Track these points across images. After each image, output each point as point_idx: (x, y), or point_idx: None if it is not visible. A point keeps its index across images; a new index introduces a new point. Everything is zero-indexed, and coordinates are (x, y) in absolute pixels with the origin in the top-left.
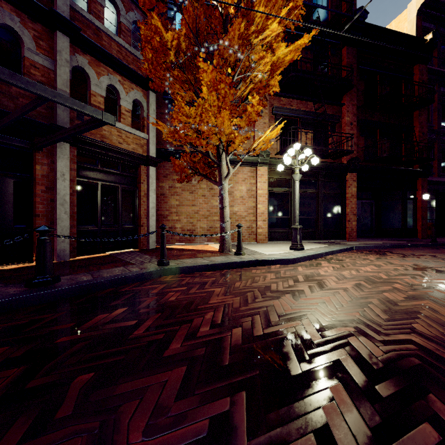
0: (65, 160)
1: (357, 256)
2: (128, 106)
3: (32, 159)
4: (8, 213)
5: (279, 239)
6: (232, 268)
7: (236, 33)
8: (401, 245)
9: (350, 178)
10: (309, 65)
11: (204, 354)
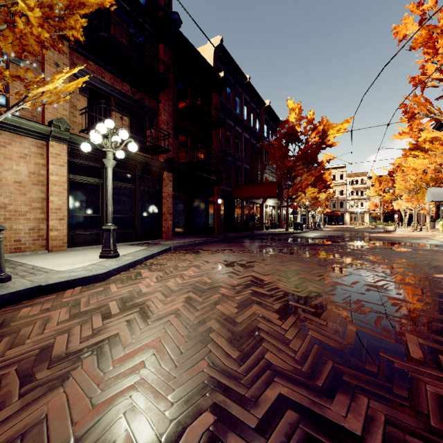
0: None
1: (177, 257)
2: None
3: None
4: None
5: (85, 244)
6: None
7: None
8: (207, 241)
9: (167, 177)
10: (125, 40)
11: None
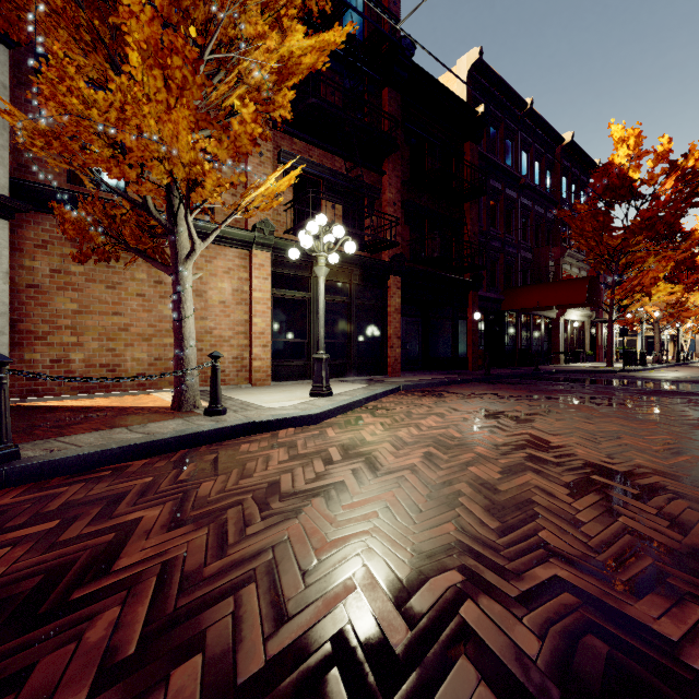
0: None
1: (409, 400)
2: None
3: None
4: None
5: (290, 378)
6: (198, 445)
7: None
8: (456, 380)
9: (394, 284)
10: (337, 98)
11: None
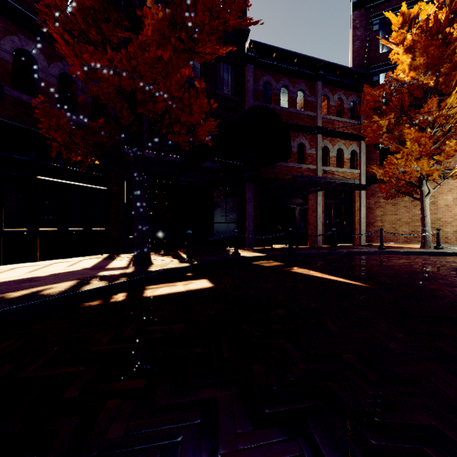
0: (320, 196)
1: None
2: (348, 156)
3: (307, 198)
4: (300, 223)
5: None
6: (430, 255)
7: (434, 105)
8: None
9: None
10: None
11: (412, 266)
